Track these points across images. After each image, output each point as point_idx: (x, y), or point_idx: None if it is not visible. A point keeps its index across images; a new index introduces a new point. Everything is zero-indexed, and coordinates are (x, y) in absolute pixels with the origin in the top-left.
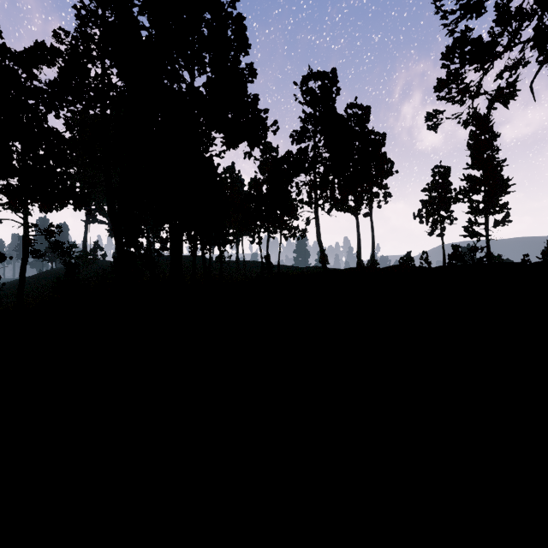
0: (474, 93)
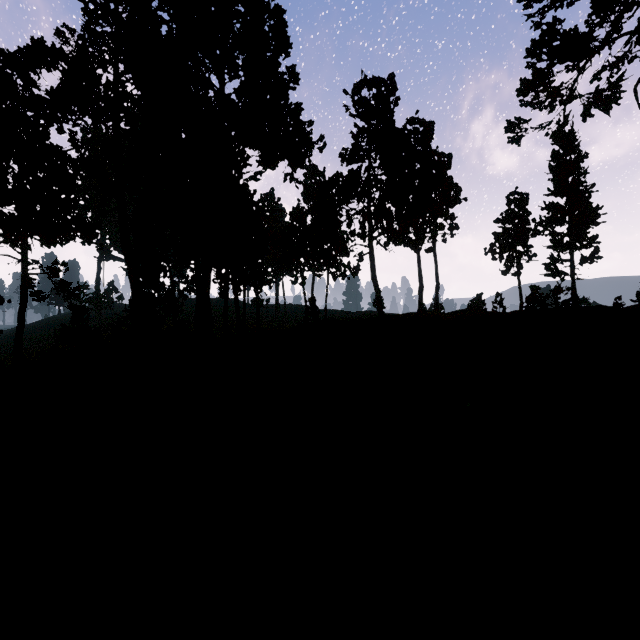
0: (567, 97)
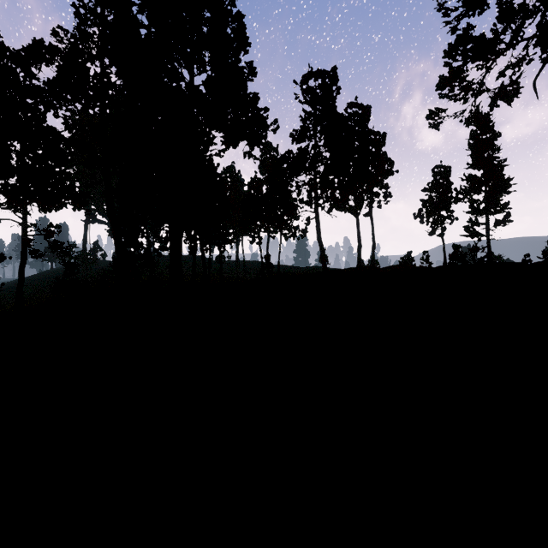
0: (477, 91)
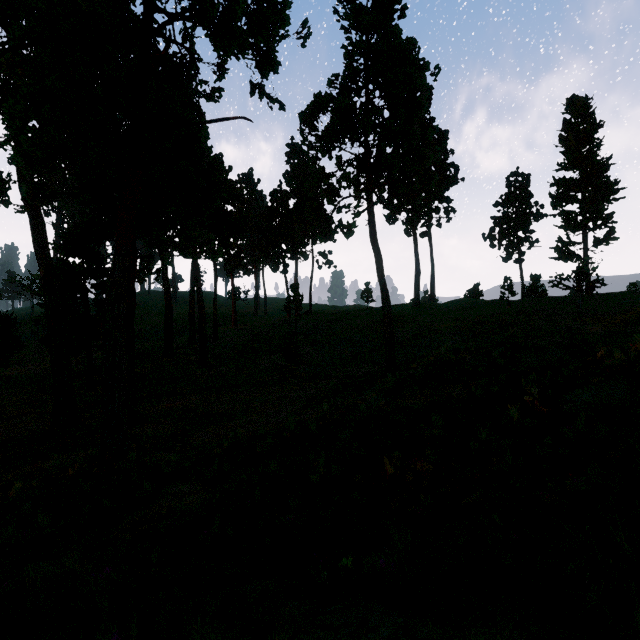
0: None
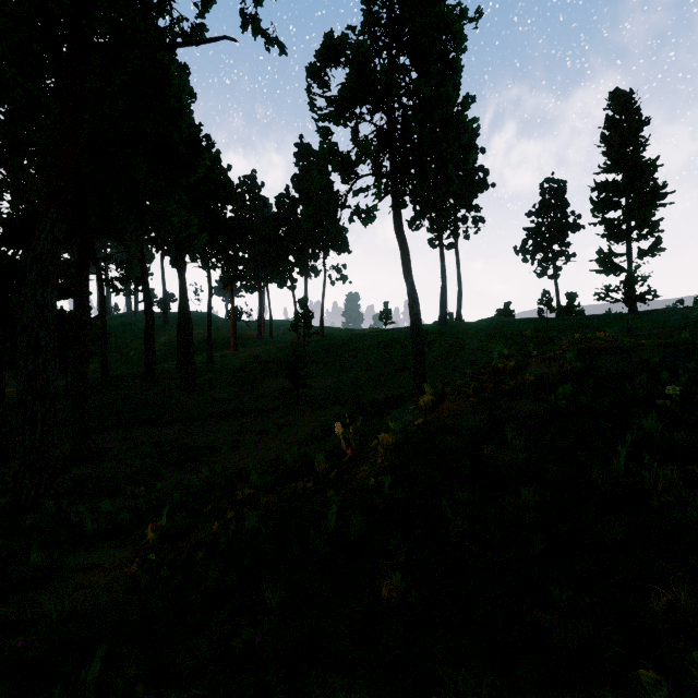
0: None
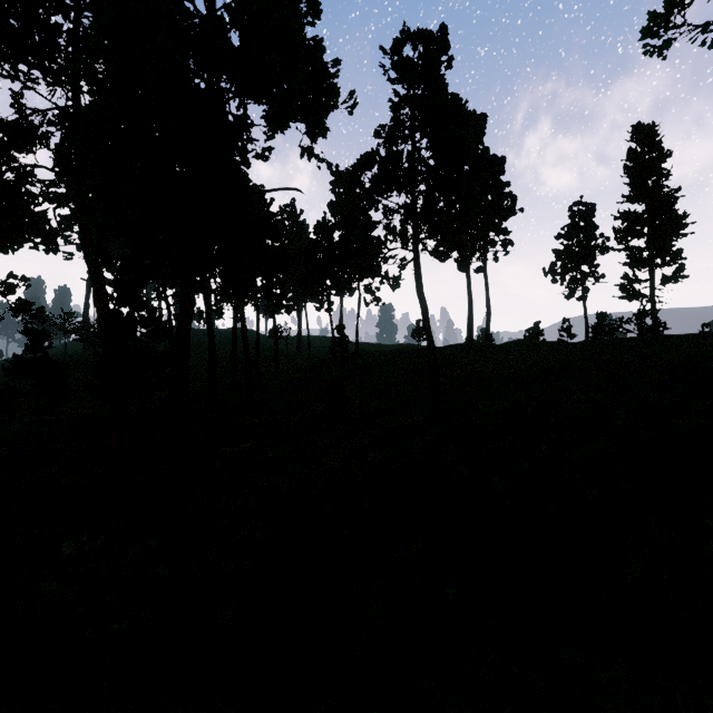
0: None
